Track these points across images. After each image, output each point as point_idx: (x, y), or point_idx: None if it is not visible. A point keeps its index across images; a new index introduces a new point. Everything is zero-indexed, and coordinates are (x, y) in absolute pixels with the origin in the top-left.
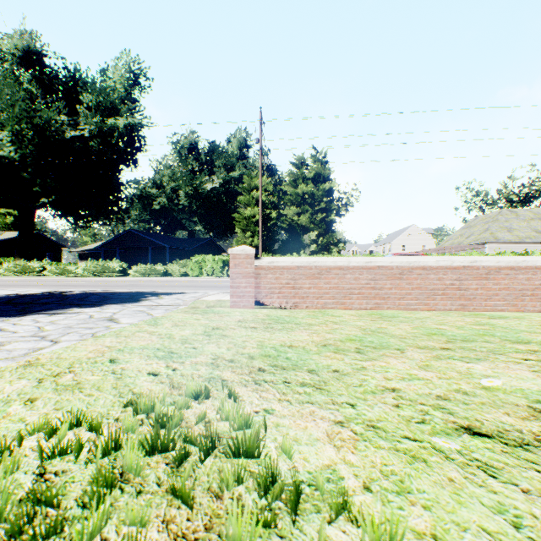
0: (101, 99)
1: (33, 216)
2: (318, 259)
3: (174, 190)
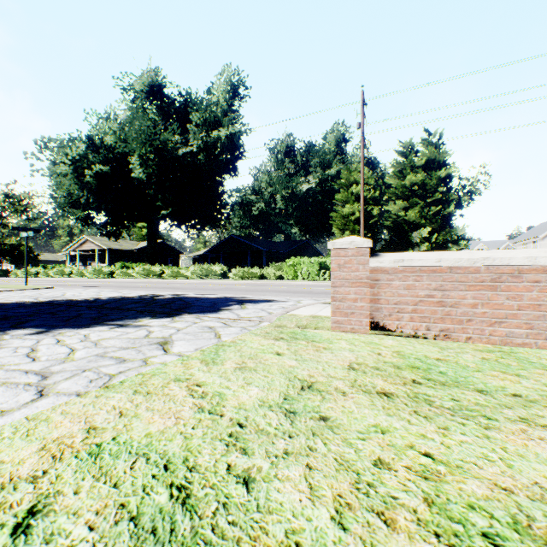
0: (206, 115)
1: (157, 227)
2: (491, 254)
3: (271, 195)
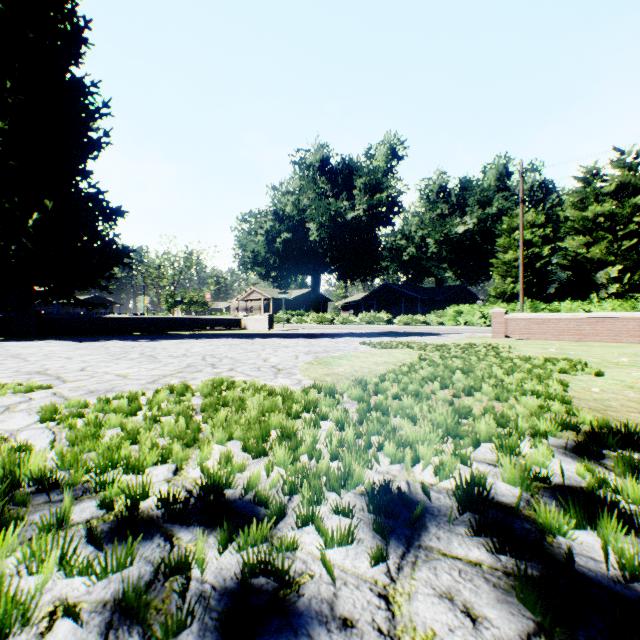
0: (367, 179)
1: (319, 279)
2: (541, 315)
3: (421, 238)
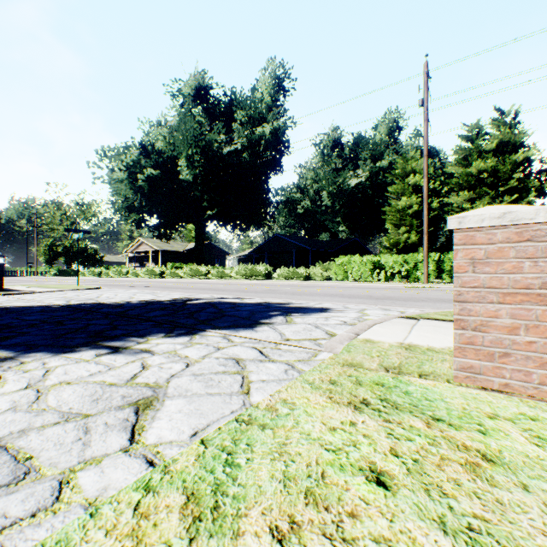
0: (251, 113)
1: (204, 228)
2: None
3: (317, 192)
